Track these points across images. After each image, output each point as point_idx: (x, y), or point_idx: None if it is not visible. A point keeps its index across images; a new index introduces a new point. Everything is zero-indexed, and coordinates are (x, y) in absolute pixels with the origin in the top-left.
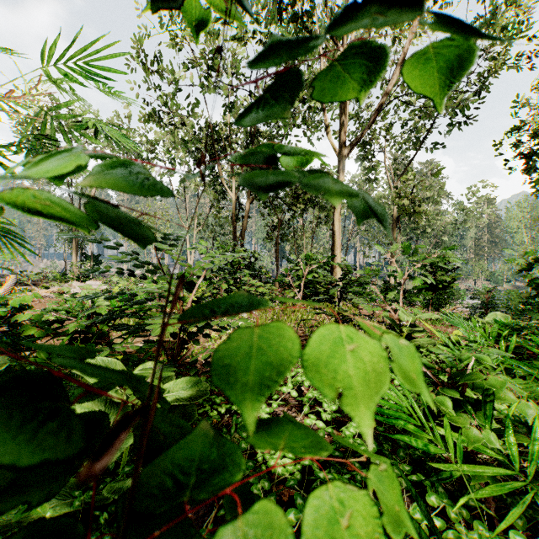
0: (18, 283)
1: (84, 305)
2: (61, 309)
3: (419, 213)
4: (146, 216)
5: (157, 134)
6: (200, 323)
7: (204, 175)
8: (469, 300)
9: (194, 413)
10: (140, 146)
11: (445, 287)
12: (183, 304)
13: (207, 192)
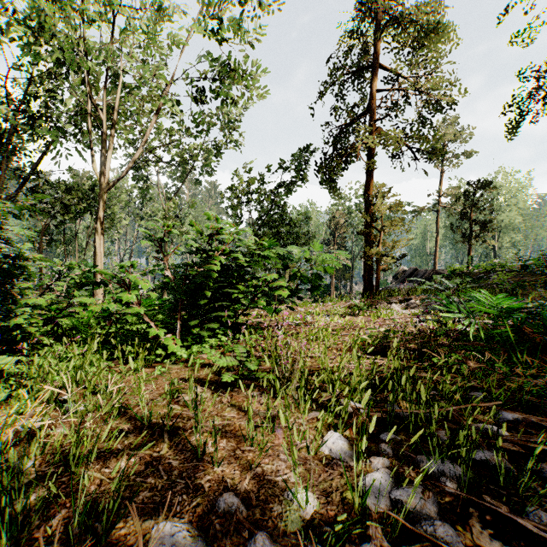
0: None
1: None
2: None
3: (181, 232)
4: None
5: None
6: None
7: None
8: None
9: None
10: None
11: None
12: None
13: None
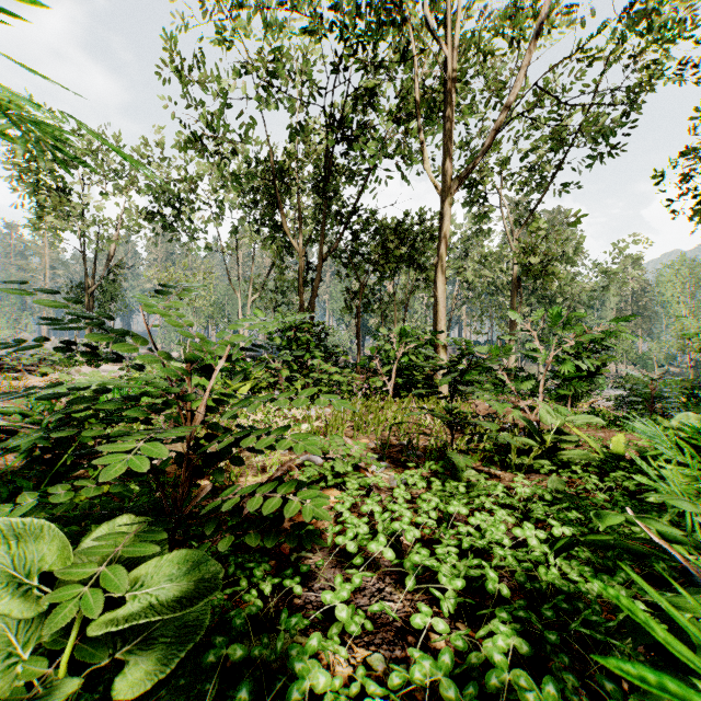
0: (8, 368)
1: (55, 403)
2: (13, 411)
3: (549, 275)
4: (181, 277)
5: (198, 170)
6: (222, 443)
7: (260, 224)
8: (610, 390)
9: (202, 620)
10: (175, 185)
11: (591, 374)
12: (189, 408)
13: (265, 247)
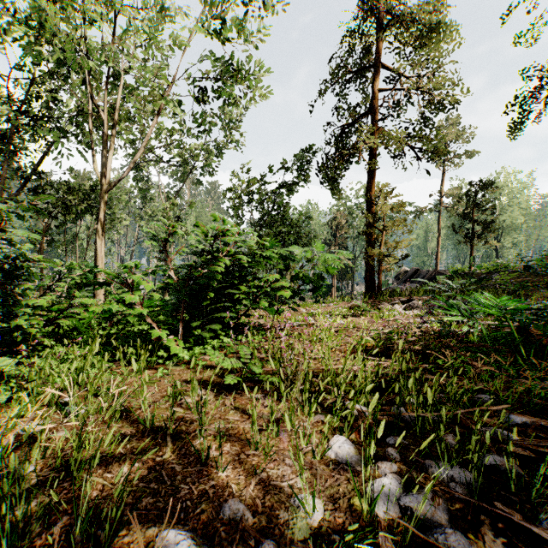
0: None
1: None
2: None
3: None
4: None
5: None
6: None
7: None
8: None
9: None
10: None
11: None
12: None
13: None
